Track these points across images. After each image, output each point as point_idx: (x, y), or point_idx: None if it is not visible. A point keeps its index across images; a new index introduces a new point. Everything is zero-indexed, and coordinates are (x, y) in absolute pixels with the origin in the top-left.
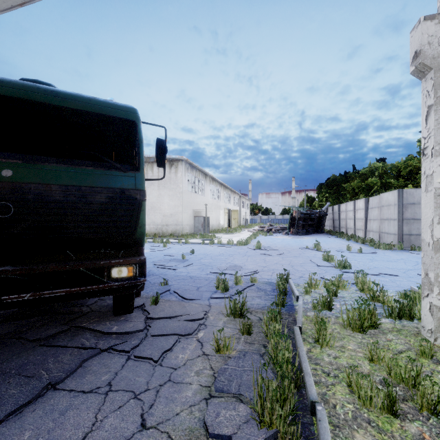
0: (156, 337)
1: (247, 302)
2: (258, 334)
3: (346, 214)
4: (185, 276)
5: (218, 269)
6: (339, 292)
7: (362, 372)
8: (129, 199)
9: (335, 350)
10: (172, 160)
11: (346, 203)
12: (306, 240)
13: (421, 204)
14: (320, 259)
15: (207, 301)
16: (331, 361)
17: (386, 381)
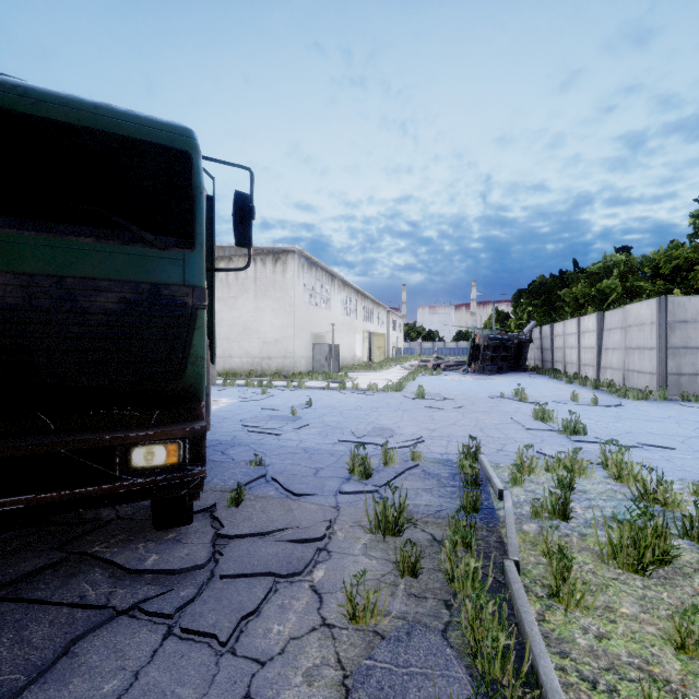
0: (230, 582)
1: (406, 502)
2: (433, 574)
3: (564, 340)
4: (295, 448)
5: (352, 434)
6: (578, 482)
7: (668, 679)
8: (170, 305)
9: (594, 617)
10: (277, 252)
11: (565, 321)
12: (498, 382)
13: (698, 322)
14: (527, 417)
15: (333, 498)
16: (592, 648)
17: None
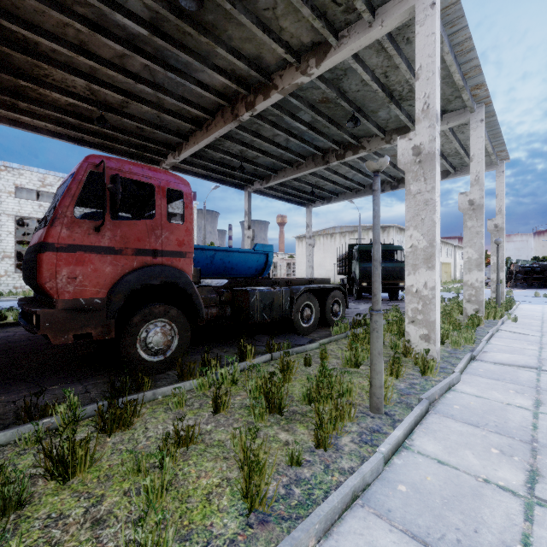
0: None
1: None
2: None
3: None
4: None
5: None
6: None
7: None
8: (403, 269)
9: None
10: (384, 227)
11: None
12: (516, 291)
13: None
14: None
15: None
16: None
17: (459, 302)
